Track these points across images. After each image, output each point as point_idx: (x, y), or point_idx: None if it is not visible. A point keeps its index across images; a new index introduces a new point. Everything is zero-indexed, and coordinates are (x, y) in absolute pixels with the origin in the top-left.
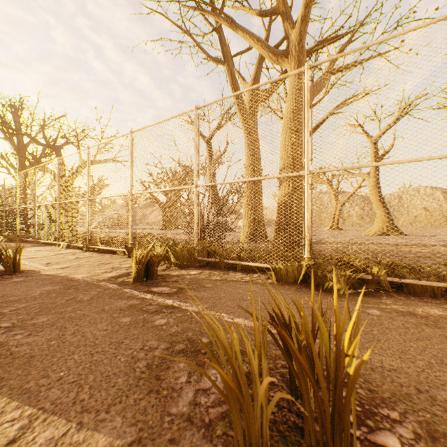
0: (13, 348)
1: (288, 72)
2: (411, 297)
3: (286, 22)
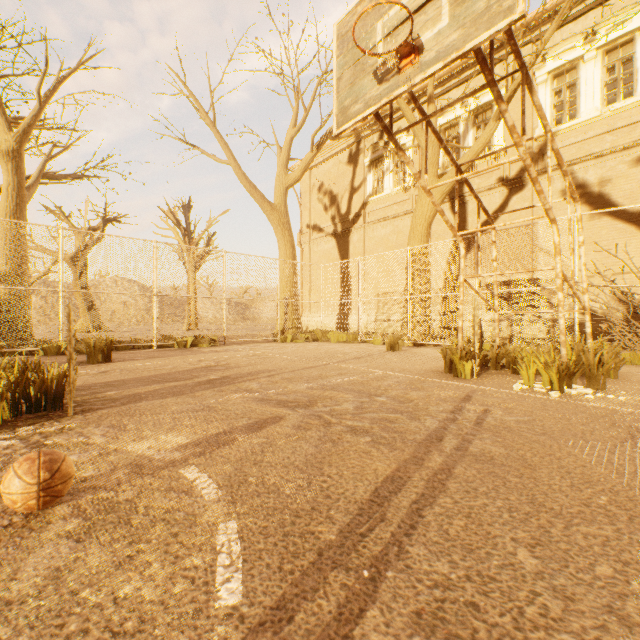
0: None
1: (3, 168)
2: (118, 351)
3: (2, 117)
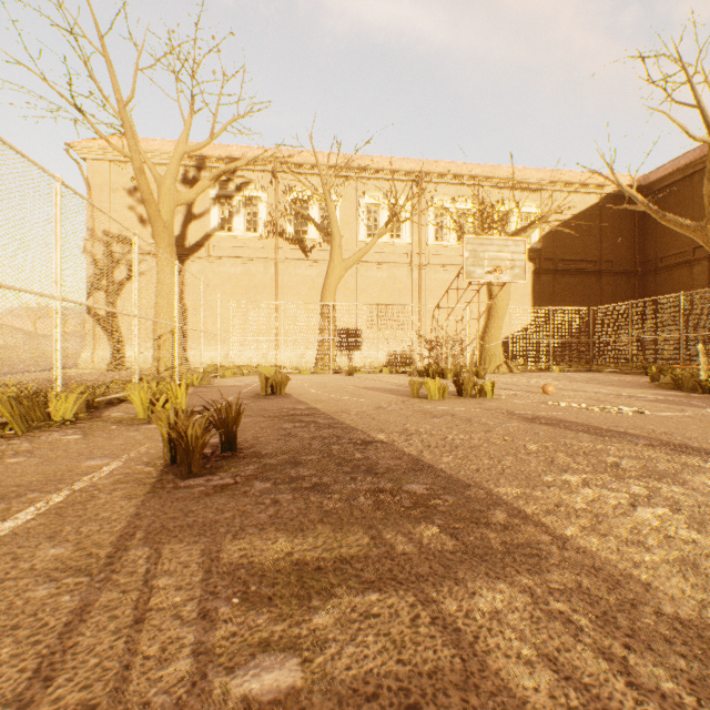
0: (292, 405)
1: None
2: None
3: None
